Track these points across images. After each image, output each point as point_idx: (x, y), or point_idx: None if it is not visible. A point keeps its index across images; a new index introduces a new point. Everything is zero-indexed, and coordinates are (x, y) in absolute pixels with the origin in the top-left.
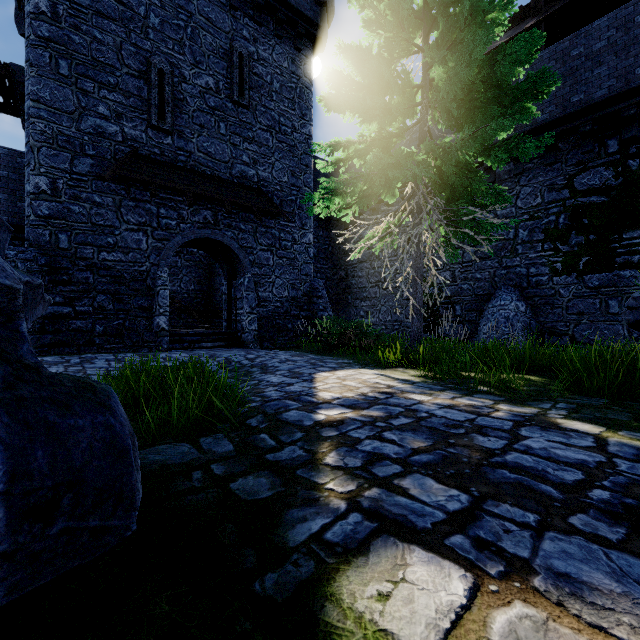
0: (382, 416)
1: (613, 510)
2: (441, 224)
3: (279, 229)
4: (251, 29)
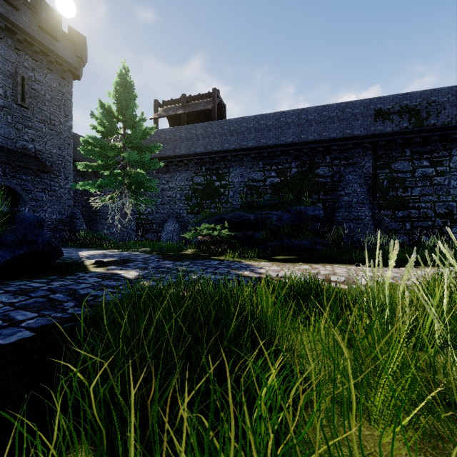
0: (97, 255)
1: (121, 256)
2: (133, 197)
3: (50, 179)
4: (30, 62)
